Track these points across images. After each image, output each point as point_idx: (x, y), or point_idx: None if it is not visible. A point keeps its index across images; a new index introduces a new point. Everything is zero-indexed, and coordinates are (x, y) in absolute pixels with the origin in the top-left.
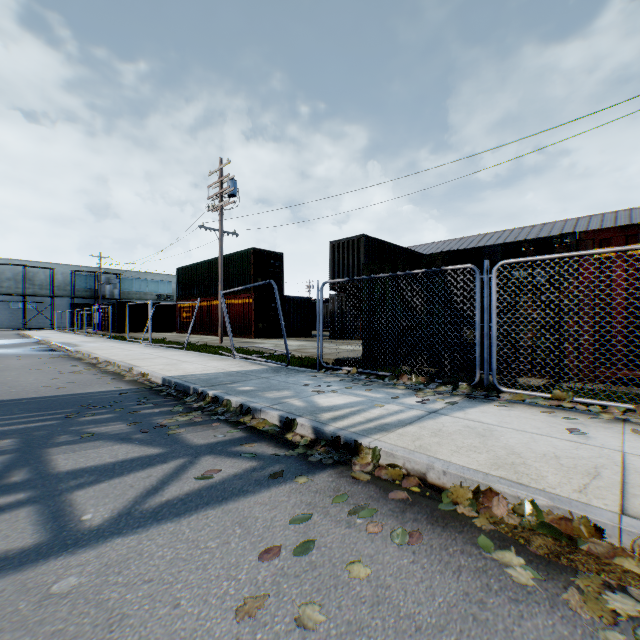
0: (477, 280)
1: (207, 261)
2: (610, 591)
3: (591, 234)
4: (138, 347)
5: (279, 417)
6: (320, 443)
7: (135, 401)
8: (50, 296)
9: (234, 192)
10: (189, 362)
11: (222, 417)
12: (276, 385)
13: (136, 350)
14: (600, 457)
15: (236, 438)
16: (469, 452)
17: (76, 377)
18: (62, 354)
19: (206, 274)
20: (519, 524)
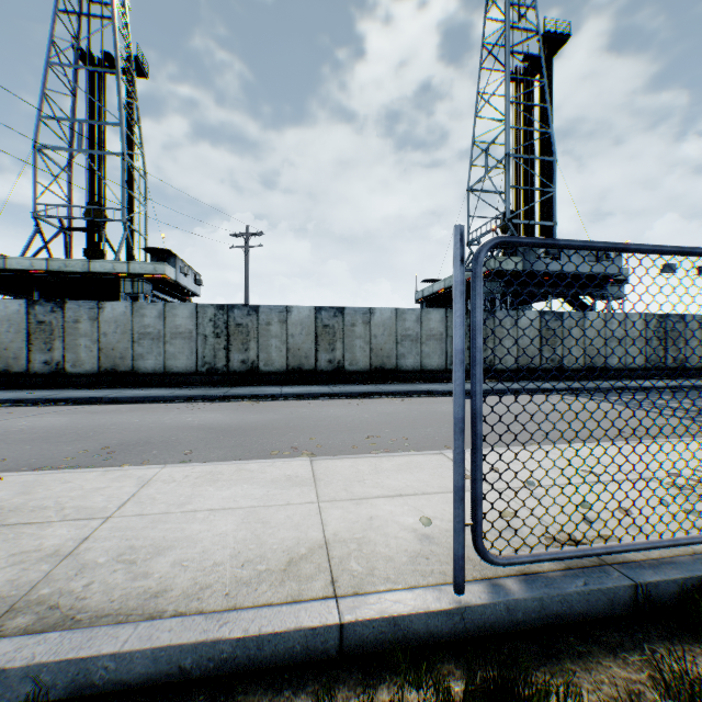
0: None
1: None
2: None
3: None
4: None
5: None
6: None
7: None
8: None
9: None
10: None
11: None
12: None
13: None
14: None
15: None
16: None
17: None
18: None
19: None
20: None
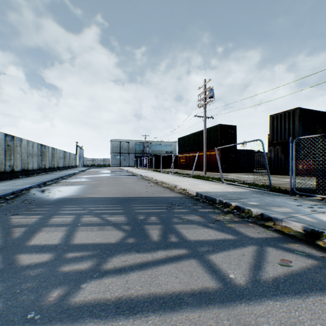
0: None
1: (193, 133)
2: None
3: None
4: (168, 175)
5: (302, 227)
6: None
7: (190, 203)
8: (127, 153)
9: (212, 95)
10: (200, 184)
11: (250, 220)
12: (271, 203)
13: (169, 177)
14: None
15: (276, 237)
16: None
17: (154, 188)
18: (140, 177)
19: (193, 140)
20: None
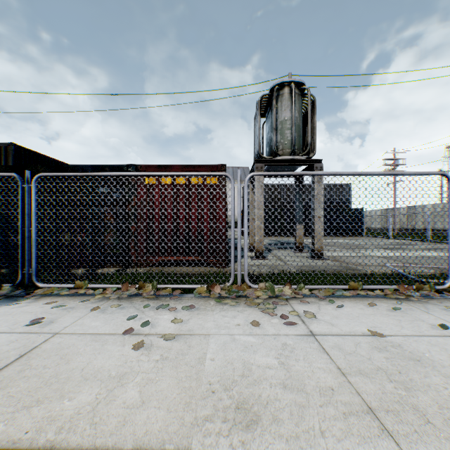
0: (20, 188)
1: None
2: None
3: (145, 167)
4: None
5: None
6: None
7: None
8: None
9: None
10: None
11: None
12: None
13: None
14: (21, 347)
15: None
16: None
17: None
18: None
19: None
20: None
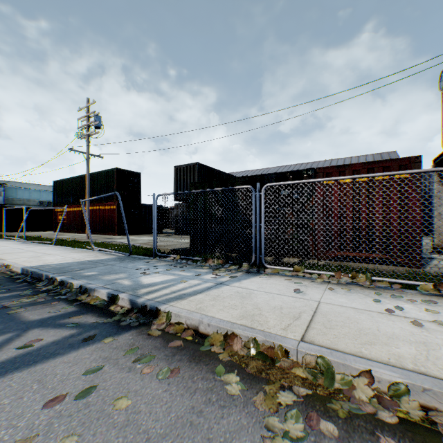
0: (253, 196)
1: (80, 176)
2: (283, 390)
3: (322, 169)
4: (13, 243)
5: (107, 294)
6: (133, 311)
7: None
8: None
9: (99, 125)
10: (53, 254)
11: (64, 297)
12: (116, 270)
13: (9, 246)
14: (306, 306)
15: (68, 312)
16: (230, 309)
17: None
18: None
19: (79, 186)
20: (246, 354)
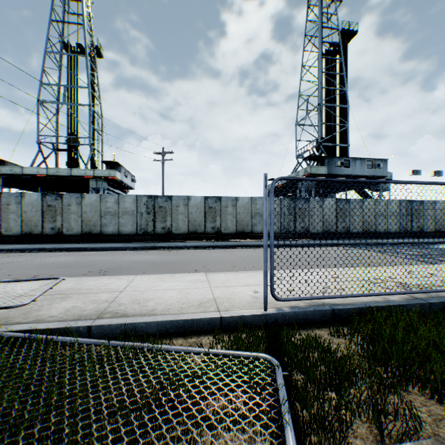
0: None
1: None
2: None
3: None
4: None
5: None
6: None
7: None
8: None
9: None
10: None
11: None
12: None
13: None
14: None
15: None
16: None
17: None
18: None
19: None
20: None
